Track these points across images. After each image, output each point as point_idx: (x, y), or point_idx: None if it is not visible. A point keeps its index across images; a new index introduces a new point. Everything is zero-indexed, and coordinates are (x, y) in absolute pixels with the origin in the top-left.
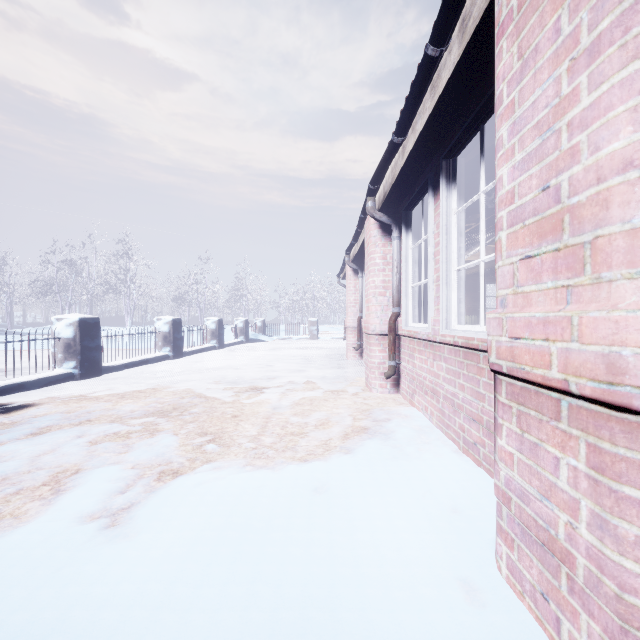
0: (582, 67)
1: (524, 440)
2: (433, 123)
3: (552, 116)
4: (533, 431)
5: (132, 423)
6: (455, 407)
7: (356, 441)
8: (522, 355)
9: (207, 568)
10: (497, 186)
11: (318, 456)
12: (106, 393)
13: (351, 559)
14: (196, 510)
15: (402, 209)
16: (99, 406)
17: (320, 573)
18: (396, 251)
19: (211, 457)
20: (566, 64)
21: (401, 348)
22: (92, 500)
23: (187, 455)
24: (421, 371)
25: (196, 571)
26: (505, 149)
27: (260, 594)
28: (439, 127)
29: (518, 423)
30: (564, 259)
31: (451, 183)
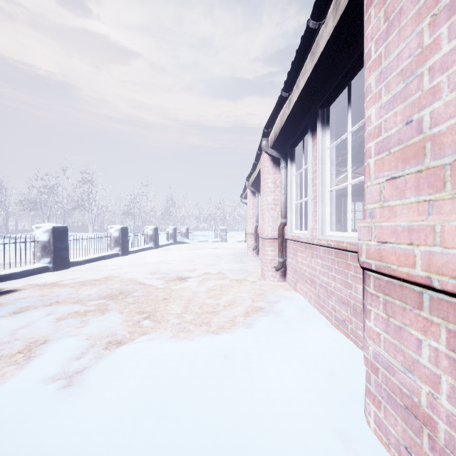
0: (443, 20)
1: (390, 323)
2: (312, 81)
3: (415, 63)
4: (398, 317)
5: (89, 304)
6: (328, 293)
7: (254, 318)
8: (389, 256)
9: (139, 422)
10: (366, 123)
11: (226, 330)
12: (71, 281)
13: (252, 414)
14: (133, 373)
15: (288, 147)
16: (65, 291)
17: (228, 426)
18: (283, 177)
19: (146, 330)
20: (428, 20)
21: (287, 248)
22: (54, 365)
23: (128, 329)
24: (302, 265)
25: (130, 425)
26: (373, 94)
27: (180, 445)
28: (316, 84)
29: (384, 309)
30: (426, 178)
31: (325, 126)
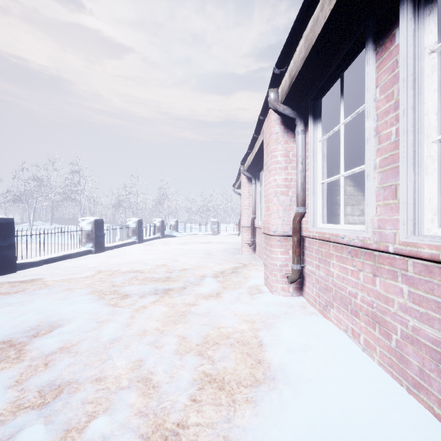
0: None
1: None
2: None
3: None
4: None
5: None
6: None
7: (276, 413)
8: None
9: None
10: None
11: None
12: None
13: None
14: None
15: (309, 98)
16: None
17: None
18: (301, 146)
19: None
20: None
21: (305, 250)
22: None
23: None
24: (344, 283)
25: None
26: None
27: None
28: None
29: None
30: None
31: (422, 7)
